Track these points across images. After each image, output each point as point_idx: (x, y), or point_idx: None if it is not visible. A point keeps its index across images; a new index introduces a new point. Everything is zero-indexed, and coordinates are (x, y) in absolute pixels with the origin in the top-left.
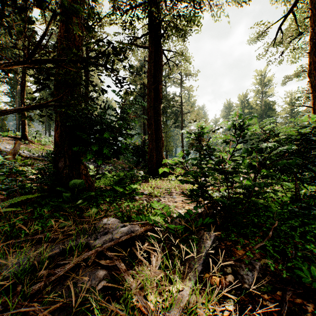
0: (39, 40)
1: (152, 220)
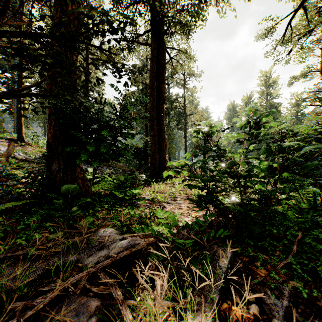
0: (6, 0)
1: (156, 232)
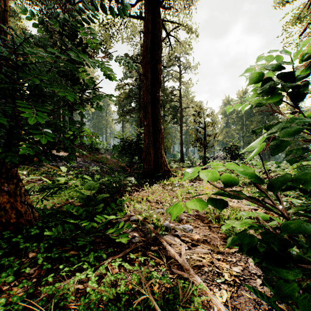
0: None
1: None
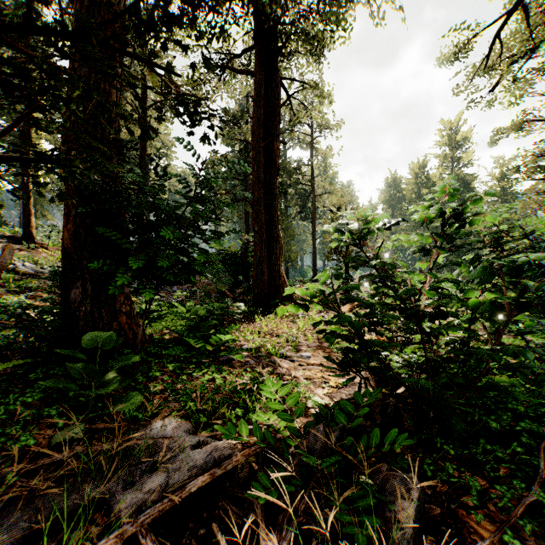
0: None
1: (264, 432)
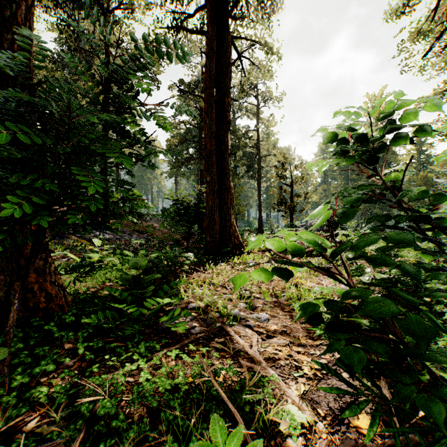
0: None
1: None
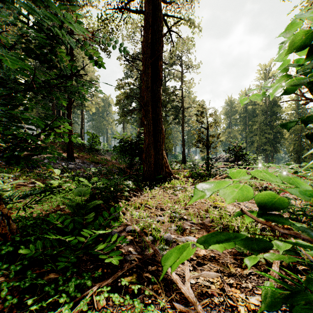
0: None
1: None
